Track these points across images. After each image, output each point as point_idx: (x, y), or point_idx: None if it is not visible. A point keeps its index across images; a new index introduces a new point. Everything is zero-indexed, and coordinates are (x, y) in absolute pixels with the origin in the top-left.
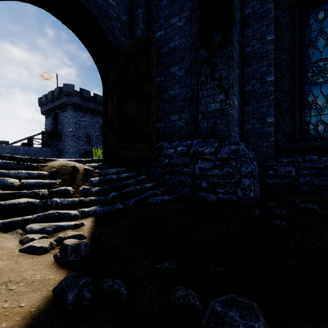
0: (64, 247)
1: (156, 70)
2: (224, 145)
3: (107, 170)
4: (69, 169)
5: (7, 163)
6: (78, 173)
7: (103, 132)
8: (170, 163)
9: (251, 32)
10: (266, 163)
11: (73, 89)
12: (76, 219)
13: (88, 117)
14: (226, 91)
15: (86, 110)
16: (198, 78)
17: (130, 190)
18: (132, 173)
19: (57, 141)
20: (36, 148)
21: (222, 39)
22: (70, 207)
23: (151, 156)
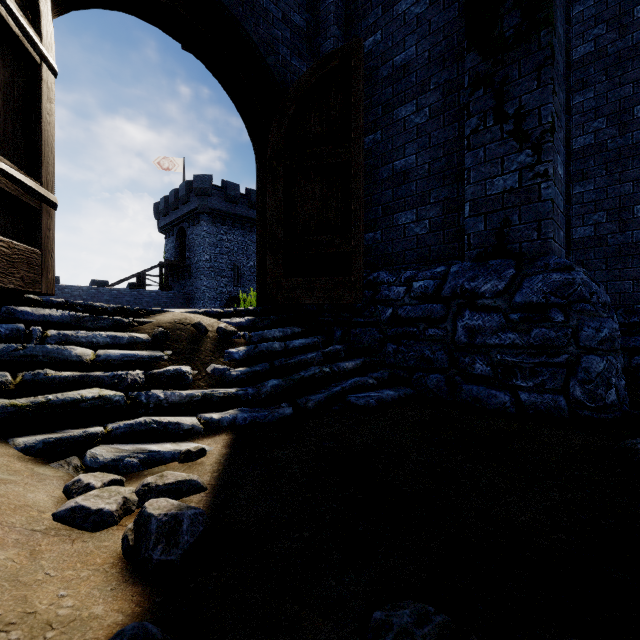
0: (143, 520)
1: (364, 120)
2: (532, 274)
3: (264, 332)
4: (190, 329)
5: (78, 317)
6: (205, 338)
7: (258, 256)
8: (396, 317)
9: (593, 6)
10: (635, 318)
11: (209, 183)
12: (193, 437)
13: (237, 233)
14: (536, 143)
15: (233, 221)
16: (462, 123)
17: (310, 375)
18: (314, 340)
19: (184, 279)
20: (150, 293)
21: (524, 21)
22: (186, 409)
23: (354, 301)
